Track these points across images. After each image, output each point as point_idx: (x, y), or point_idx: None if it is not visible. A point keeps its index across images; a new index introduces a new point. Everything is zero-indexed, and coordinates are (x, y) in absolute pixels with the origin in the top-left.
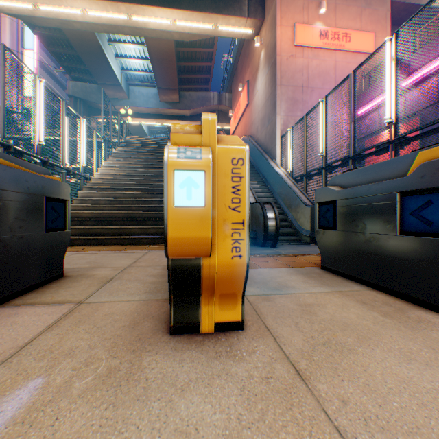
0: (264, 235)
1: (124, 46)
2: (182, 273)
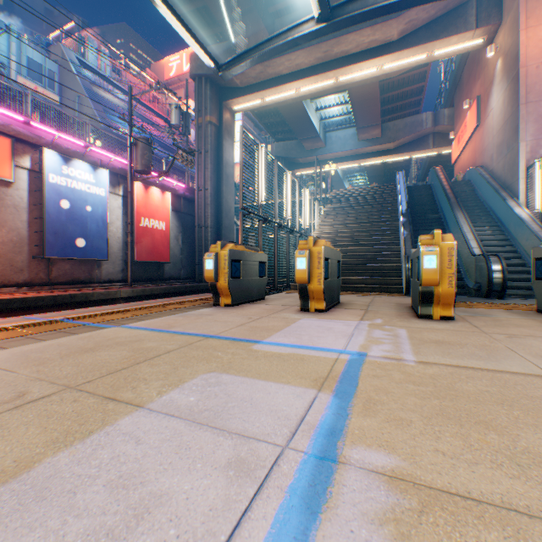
0: (487, 287)
1: (324, 100)
2: (424, 292)
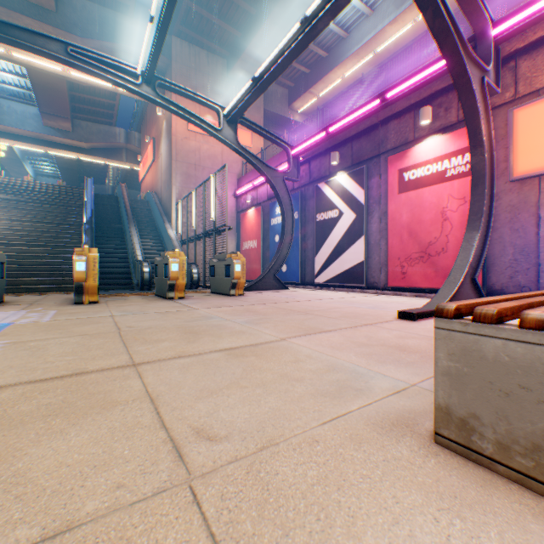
0: (142, 283)
1: None
2: (79, 287)
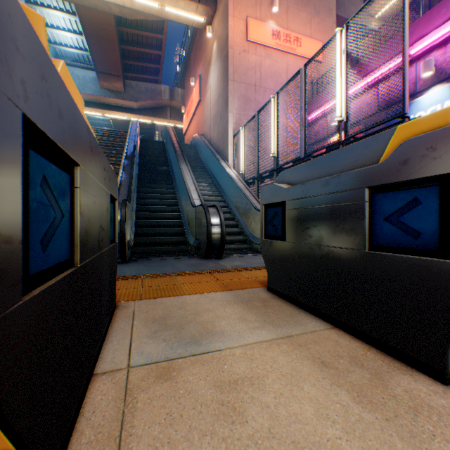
0: (207, 245)
1: (49, 13)
2: None
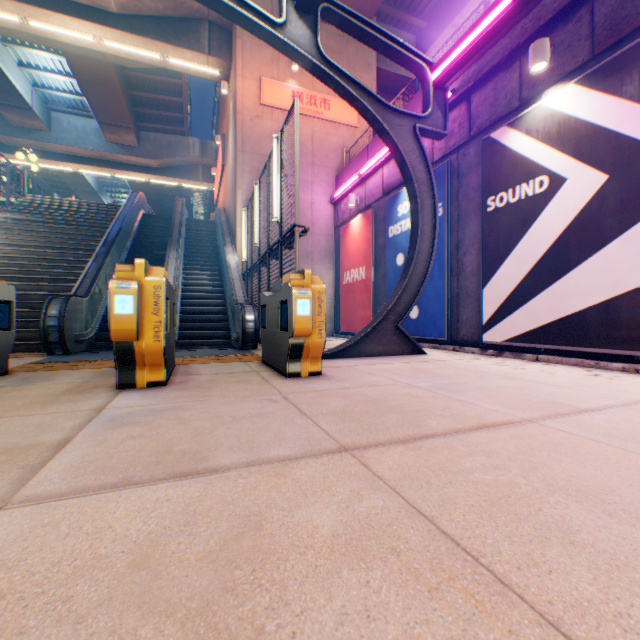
0: None
1: (32, 53)
2: None
